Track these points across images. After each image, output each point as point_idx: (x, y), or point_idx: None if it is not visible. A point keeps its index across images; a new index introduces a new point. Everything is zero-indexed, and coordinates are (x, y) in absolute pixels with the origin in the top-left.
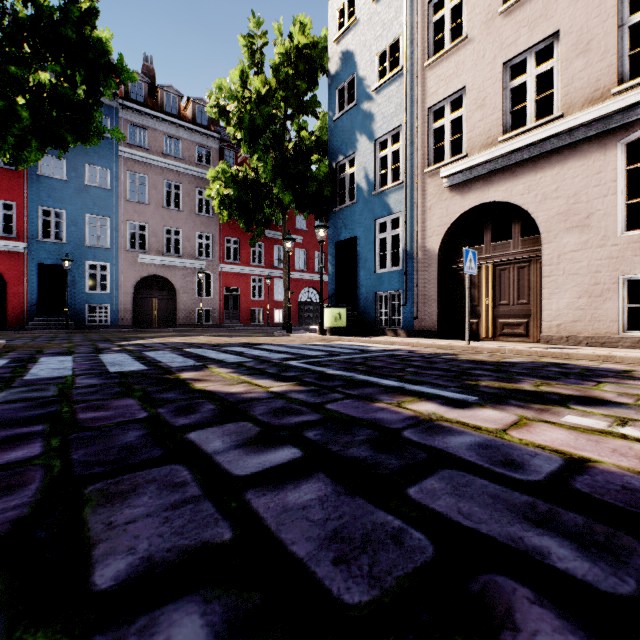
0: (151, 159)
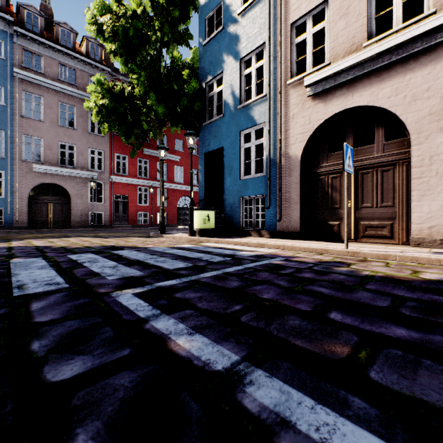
0: (46, 82)
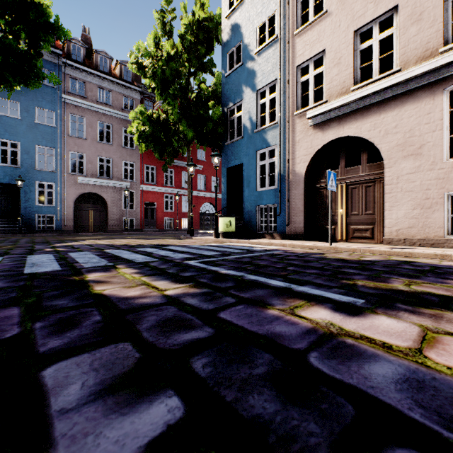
0: (88, 105)
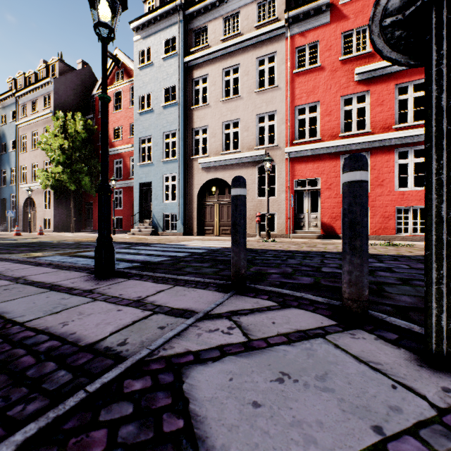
0: None
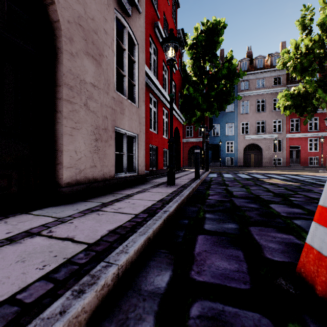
0: (250, 93)
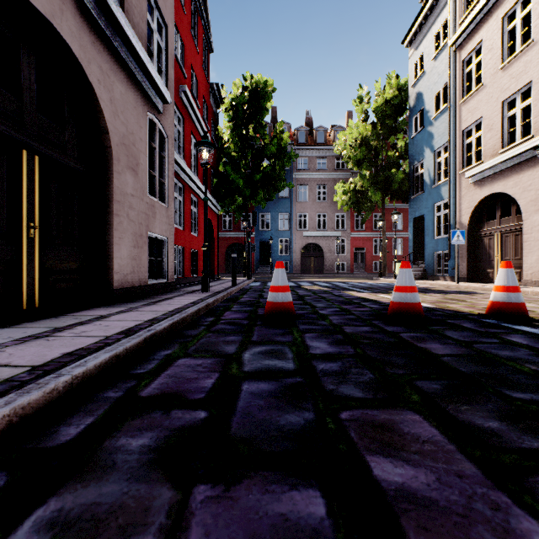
0: (309, 175)
